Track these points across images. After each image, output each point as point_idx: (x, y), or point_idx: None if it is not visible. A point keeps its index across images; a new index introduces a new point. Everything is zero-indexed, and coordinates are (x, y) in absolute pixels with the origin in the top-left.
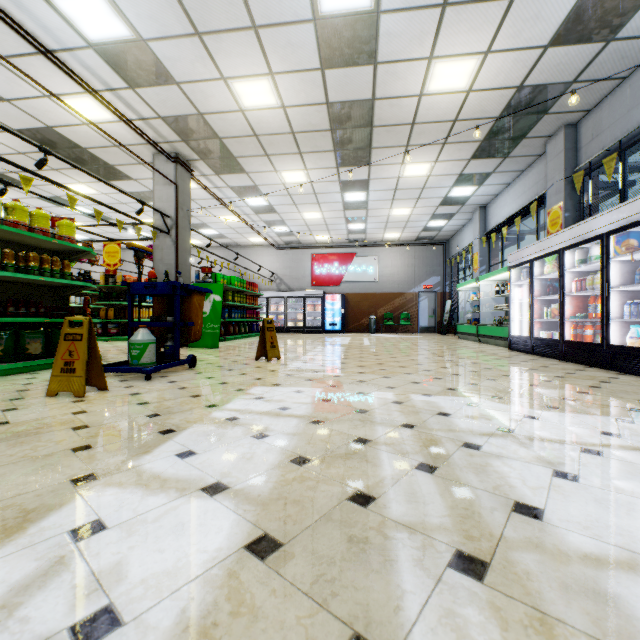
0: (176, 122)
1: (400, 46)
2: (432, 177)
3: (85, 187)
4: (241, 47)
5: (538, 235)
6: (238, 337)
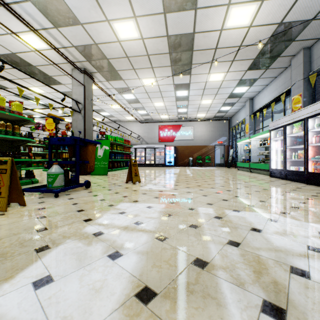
0: (83, 49)
1: None
2: (224, 81)
3: (38, 89)
4: None
5: (285, 112)
6: (119, 169)
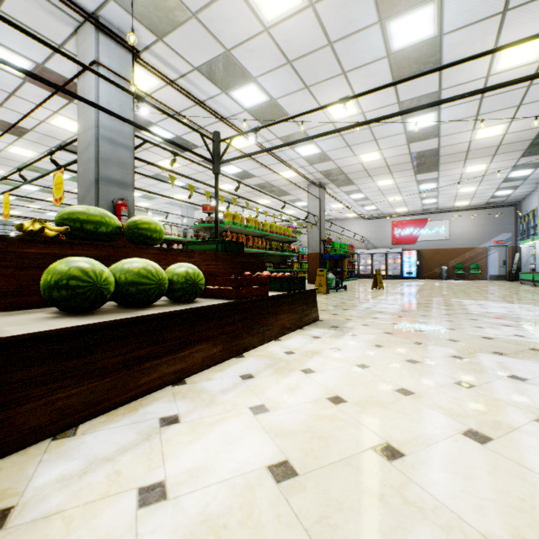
0: (325, 172)
1: (453, 130)
2: (489, 170)
3: (266, 201)
4: (367, 146)
5: None
6: (345, 280)
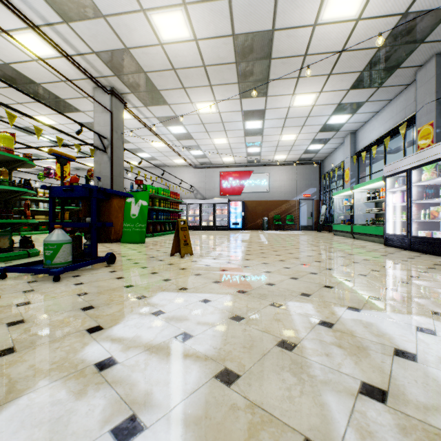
0: (108, 57)
1: None
2: (316, 106)
3: (46, 119)
4: None
5: (405, 151)
6: (164, 234)
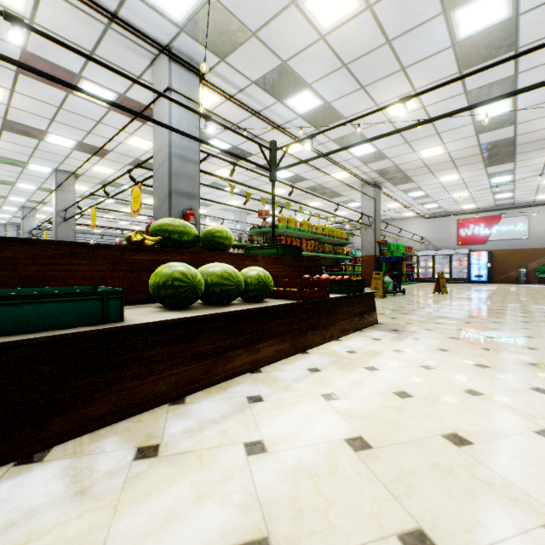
0: (381, 171)
1: (533, 115)
2: None
3: (317, 203)
4: (428, 140)
5: None
6: (402, 284)
